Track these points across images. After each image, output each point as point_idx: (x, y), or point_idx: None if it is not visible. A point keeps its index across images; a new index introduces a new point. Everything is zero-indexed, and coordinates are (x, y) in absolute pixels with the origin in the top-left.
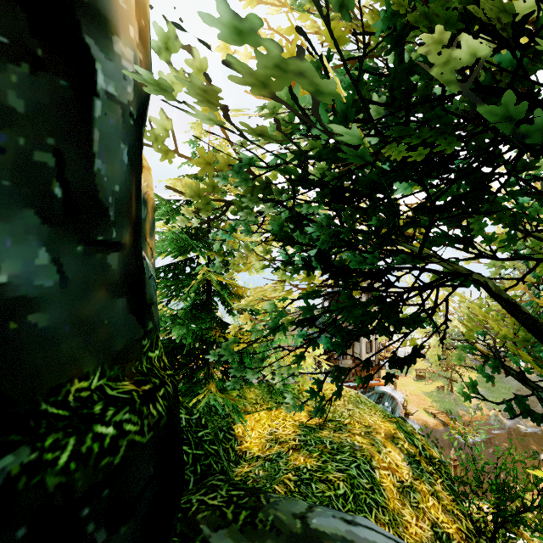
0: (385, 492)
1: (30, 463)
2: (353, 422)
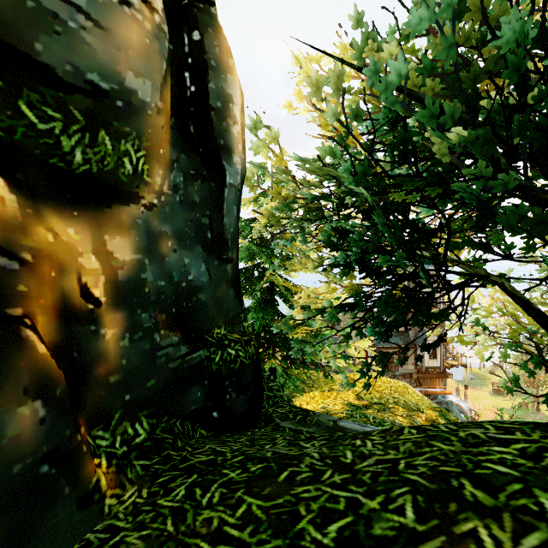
0: None
1: (207, 356)
2: (397, 407)
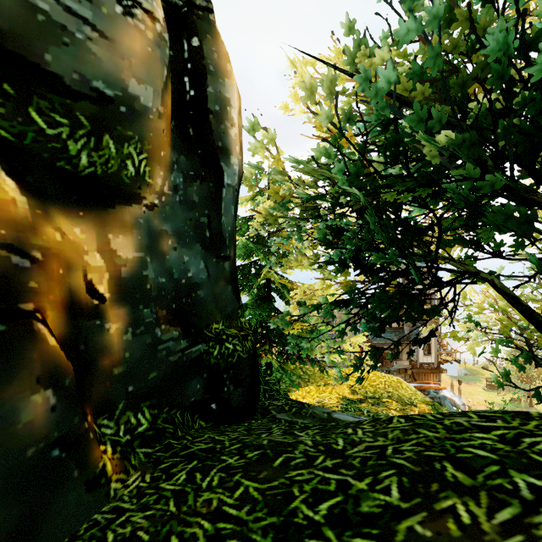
0: None
1: (206, 350)
2: (391, 401)
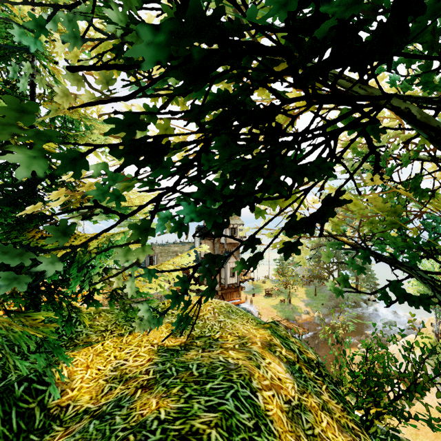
0: (274, 425)
1: None
2: (225, 335)
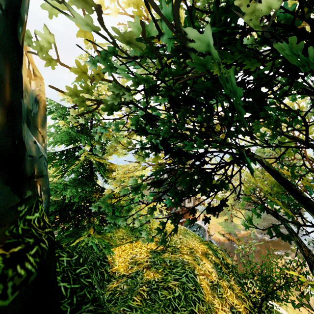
0: (203, 290)
1: None
2: (182, 246)
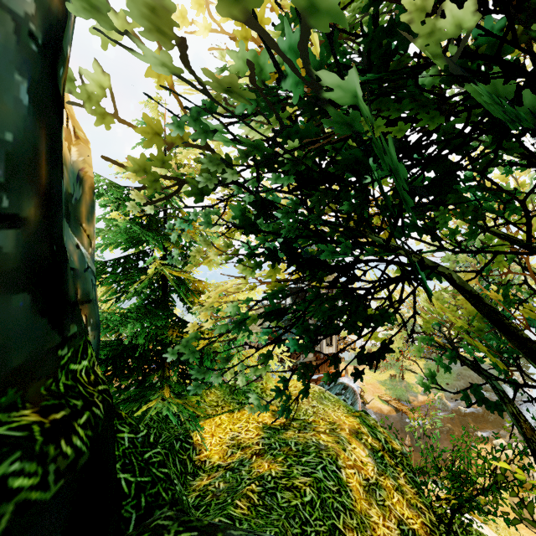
0: (352, 493)
1: None
2: (317, 420)
